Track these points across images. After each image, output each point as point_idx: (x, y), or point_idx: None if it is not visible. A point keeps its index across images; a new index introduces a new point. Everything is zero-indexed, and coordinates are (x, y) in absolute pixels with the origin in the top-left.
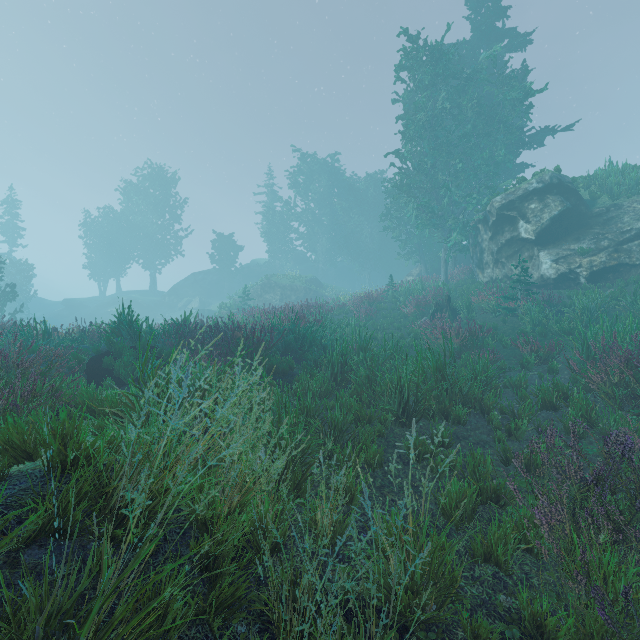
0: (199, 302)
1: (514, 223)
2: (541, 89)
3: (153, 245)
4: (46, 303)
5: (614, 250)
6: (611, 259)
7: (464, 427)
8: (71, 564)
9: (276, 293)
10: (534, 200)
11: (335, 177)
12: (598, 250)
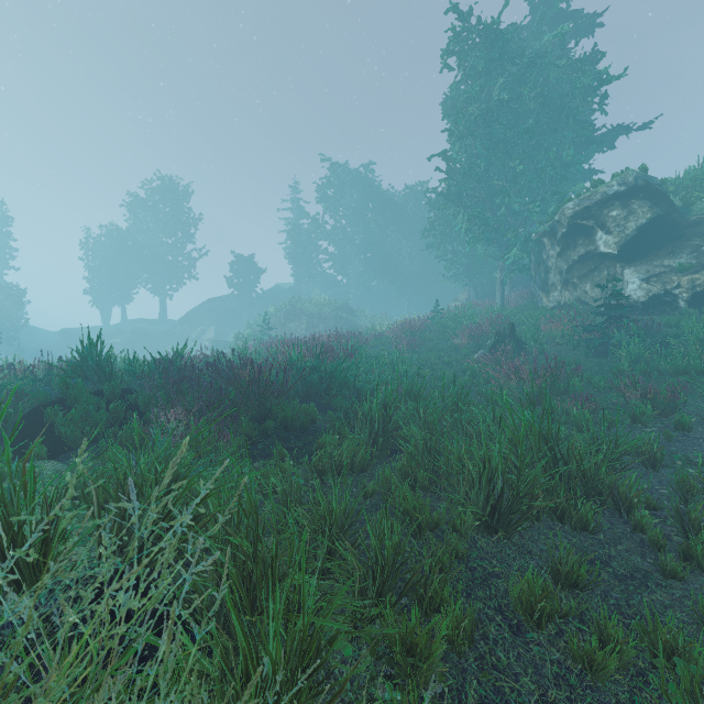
0: (215, 332)
1: (590, 235)
2: (618, 75)
3: (163, 267)
4: (42, 333)
5: None
6: None
7: (594, 536)
8: None
9: (302, 322)
10: (616, 206)
11: (369, 190)
12: (701, 266)
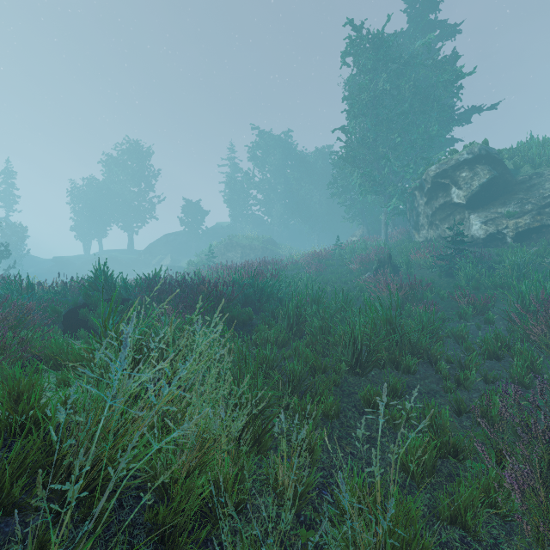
0: (170, 259)
1: (447, 189)
2: (470, 72)
3: (131, 210)
4: (38, 260)
5: (537, 213)
6: (535, 221)
7: (414, 376)
8: (9, 546)
9: (237, 252)
10: (465, 169)
11: (288, 151)
12: (523, 213)
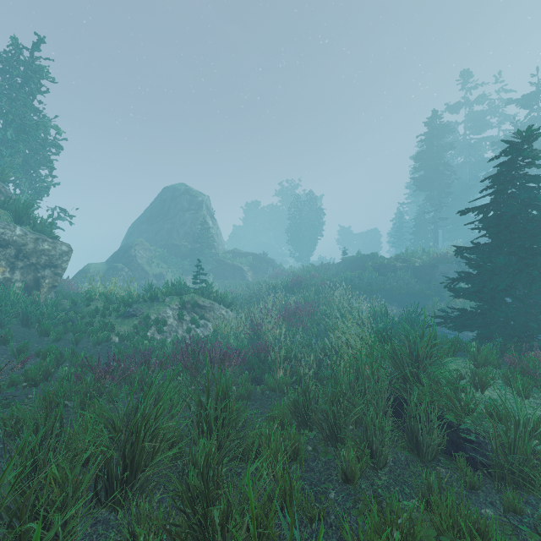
0: None
1: None
2: None
3: None
4: None
5: None
6: None
7: None
8: None
9: None
10: None
11: None
12: None
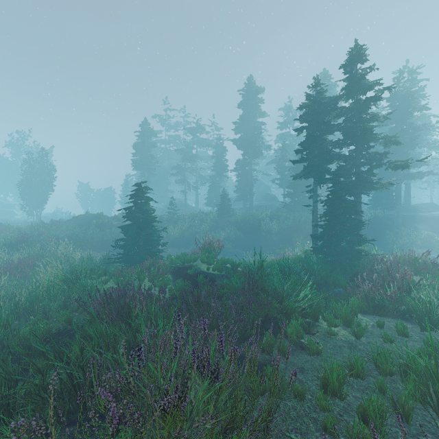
0: None
1: None
2: None
3: None
4: None
5: None
6: None
7: None
8: None
9: None
10: None
11: None
12: None
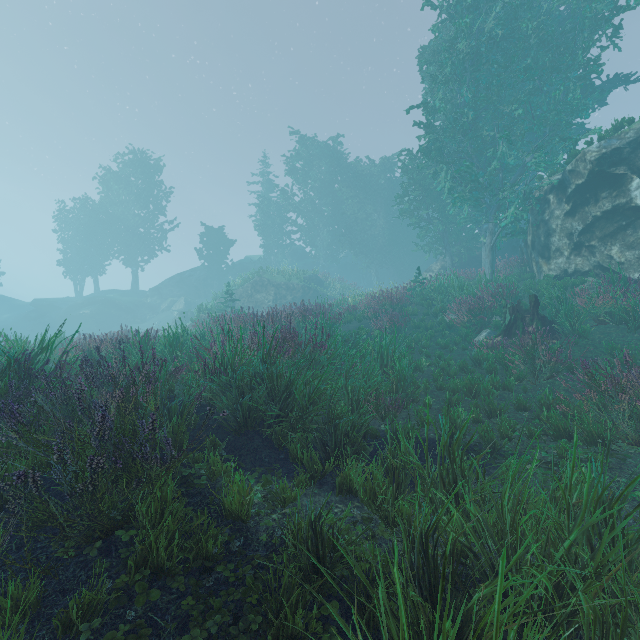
0: (184, 303)
1: (620, 184)
2: (636, 2)
3: (135, 239)
4: (17, 304)
5: None
6: None
7: None
8: None
9: (269, 292)
10: None
11: (337, 162)
12: None
